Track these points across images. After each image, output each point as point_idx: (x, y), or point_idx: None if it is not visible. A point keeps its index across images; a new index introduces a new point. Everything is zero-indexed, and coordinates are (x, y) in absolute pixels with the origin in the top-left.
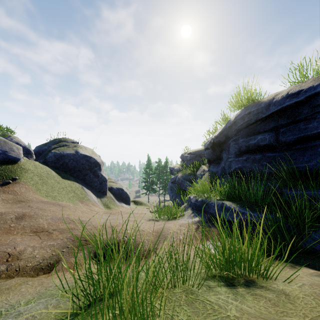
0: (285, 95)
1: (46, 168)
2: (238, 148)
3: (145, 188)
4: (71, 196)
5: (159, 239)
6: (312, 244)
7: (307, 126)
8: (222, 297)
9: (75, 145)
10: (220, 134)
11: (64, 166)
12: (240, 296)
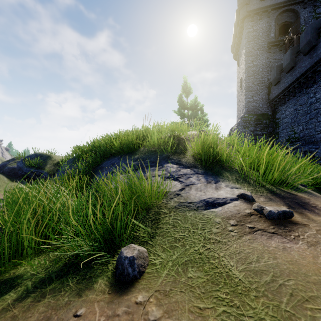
0: None
1: (1, 176)
2: None
3: None
4: None
5: None
6: None
7: None
8: None
9: None
10: None
11: (15, 174)
12: None
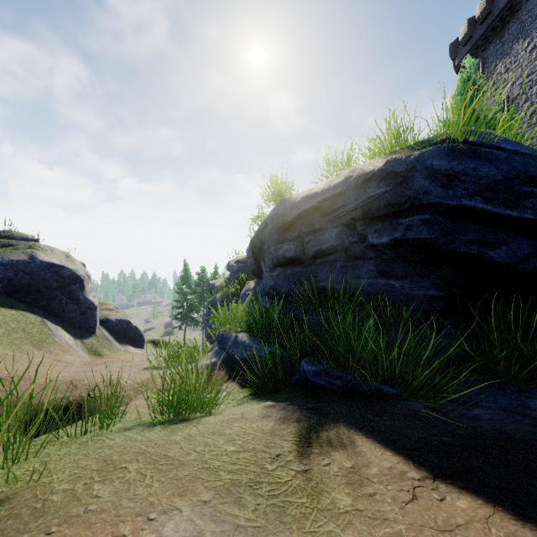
0: (305, 196)
1: None
2: (271, 259)
3: (178, 318)
4: (16, 338)
5: (137, 392)
6: (297, 377)
7: (322, 237)
8: (127, 433)
9: (29, 245)
10: (255, 238)
11: (5, 283)
12: (149, 431)
